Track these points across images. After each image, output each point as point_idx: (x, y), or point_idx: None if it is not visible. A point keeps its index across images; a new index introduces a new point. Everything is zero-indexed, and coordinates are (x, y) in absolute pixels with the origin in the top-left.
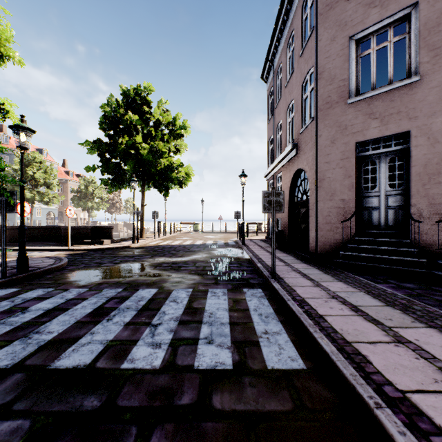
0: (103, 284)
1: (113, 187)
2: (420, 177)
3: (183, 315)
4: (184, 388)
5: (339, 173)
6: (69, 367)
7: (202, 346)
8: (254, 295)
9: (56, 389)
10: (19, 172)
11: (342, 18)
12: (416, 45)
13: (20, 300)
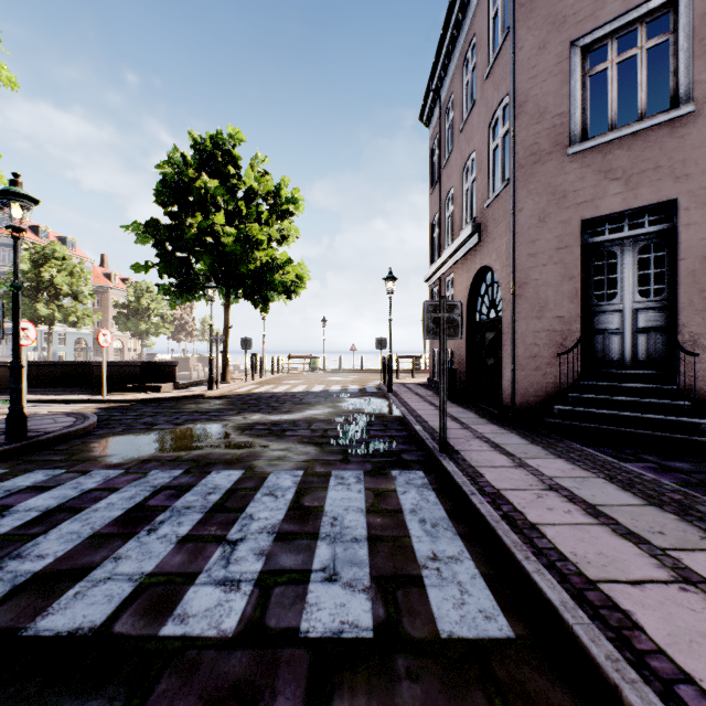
0: (151, 461)
1: (178, 298)
2: (694, 277)
3: (284, 523)
4: (277, 683)
5: (553, 273)
6: (61, 633)
7: (316, 586)
8: (411, 484)
9: (25, 686)
10: (29, 274)
11: (559, 11)
12: (687, 53)
13: (1, 492)
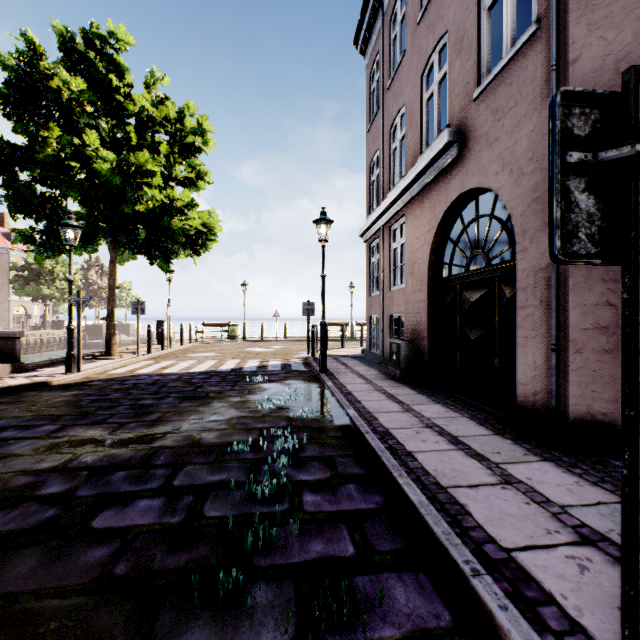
0: None
1: (46, 249)
2: None
3: None
4: None
5: None
6: None
7: None
8: None
9: None
10: None
11: None
12: None
13: None
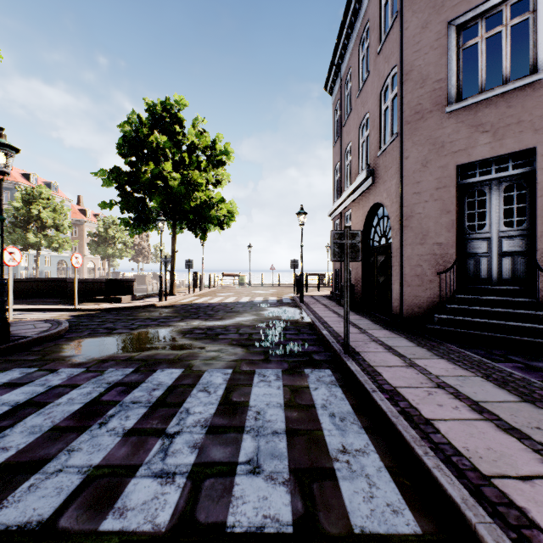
0: (109, 361)
1: (136, 229)
2: None
3: (215, 417)
4: None
5: (433, 208)
6: (11, 528)
7: (241, 479)
8: (321, 381)
9: None
10: (21, 210)
11: None
12: None
13: None
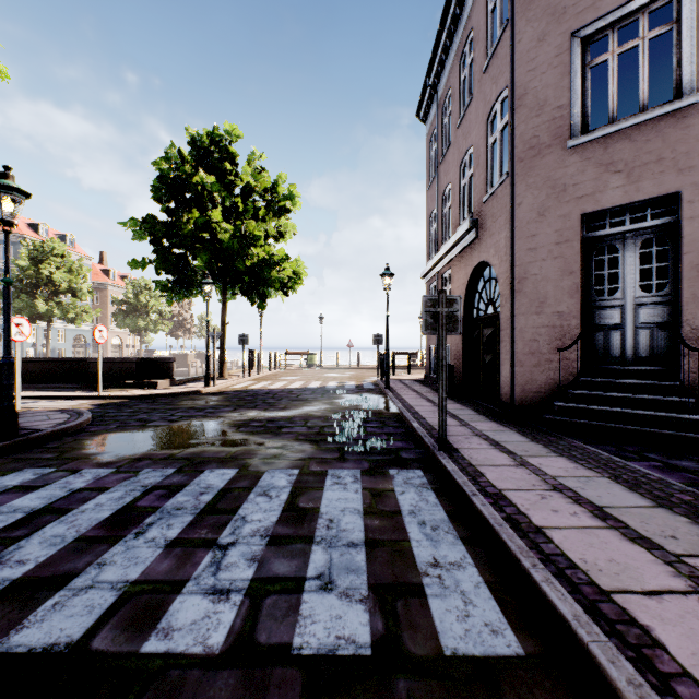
0: (144, 459)
1: (176, 294)
2: (698, 272)
3: (278, 525)
4: None
5: (553, 268)
6: (34, 650)
7: (310, 596)
8: (409, 483)
9: None
10: (28, 271)
11: (559, 2)
12: (690, 43)
13: None
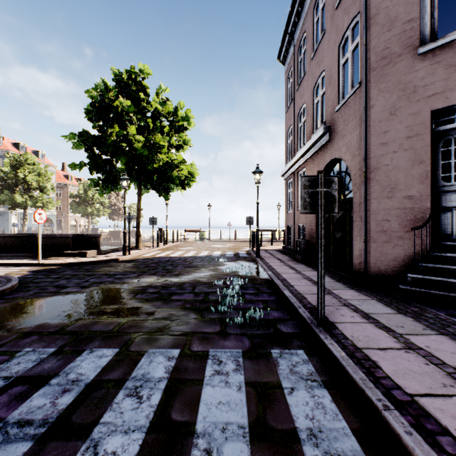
0: (32, 334)
1: (105, 188)
2: None
3: None
4: None
5: (403, 158)
6: None
7: None
8: (296, 373)
9: None
10: (9, 174)
11: None
12: None
13: None
